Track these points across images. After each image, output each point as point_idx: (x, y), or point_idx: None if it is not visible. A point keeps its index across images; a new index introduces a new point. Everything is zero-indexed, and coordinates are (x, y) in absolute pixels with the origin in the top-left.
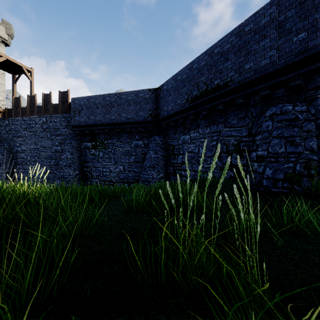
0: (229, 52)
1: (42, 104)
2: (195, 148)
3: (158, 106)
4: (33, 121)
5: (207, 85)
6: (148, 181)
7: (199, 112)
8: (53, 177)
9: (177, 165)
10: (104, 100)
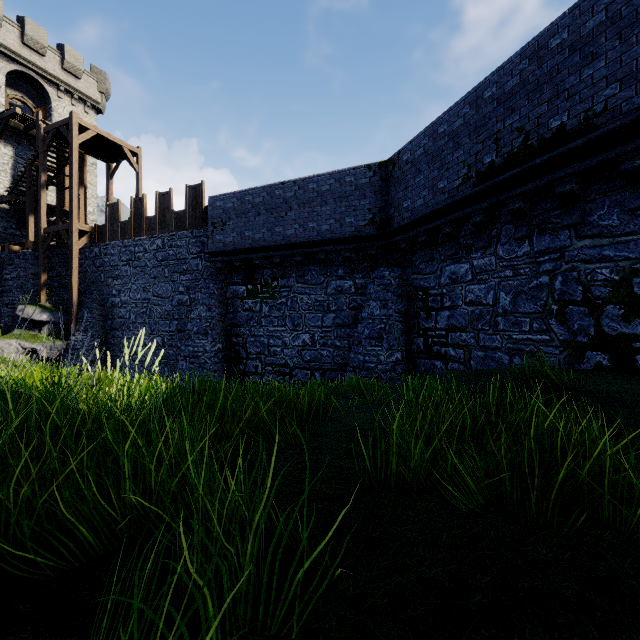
0: (599, 35)
1: (156, 213)
2: (487, 293)
3: (388, 201)
4: (140, 247)
5: (527, 135)
6: (367, 368)
7: (498, 206)
8: (175, 355)
9: (436, 334)
10: (272, 196)
